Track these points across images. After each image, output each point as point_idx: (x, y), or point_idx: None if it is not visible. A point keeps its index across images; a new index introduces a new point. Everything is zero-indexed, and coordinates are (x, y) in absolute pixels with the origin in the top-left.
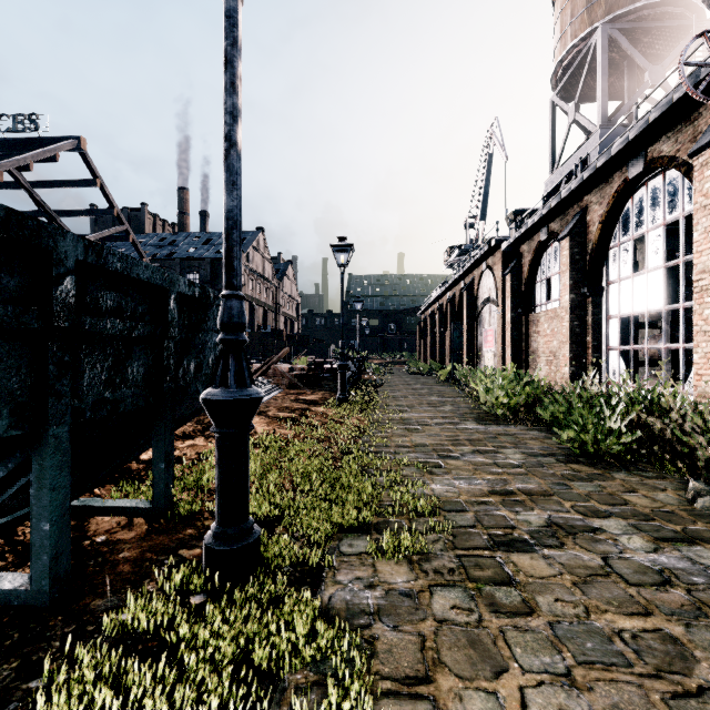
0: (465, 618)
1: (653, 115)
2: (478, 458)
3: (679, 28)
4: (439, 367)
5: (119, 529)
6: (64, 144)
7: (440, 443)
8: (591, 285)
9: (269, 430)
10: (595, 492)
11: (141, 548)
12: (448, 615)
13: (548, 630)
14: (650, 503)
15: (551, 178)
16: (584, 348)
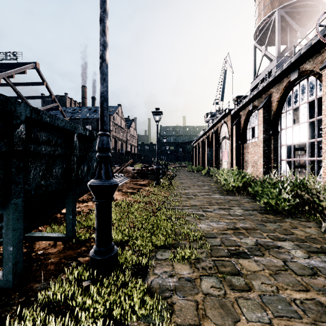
0: (217, 292)
1: (303, 51)
2: (221, 212)
3: (313, 11)
4: (202, 168)
5: (49, 247)
6: (29, 66)
7: (203, 204)
8: (273, 130)
9: (122, 198)
10: (277, 228)
11: (59, 257)
12: (209, 291)
13: (259, 299)
14: (304, 233)
15: (254, 81)
16: (269, 160)
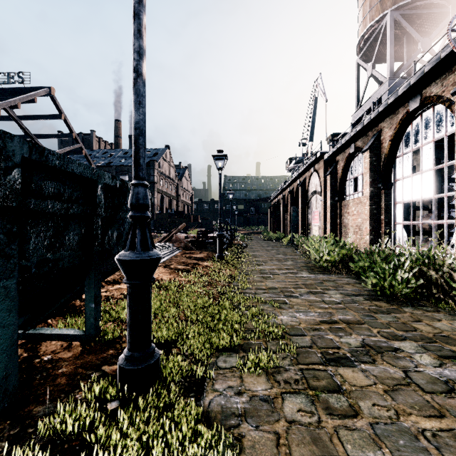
0: (308, 419)
1: (427, 68)
2: (311, 297)
3: (440, 14)
4: (283, 236)
5: (61, 350)
6: (40, 91)
7: (285, 286)
8: (384, 182)
9: (170, 278)
10: (393, 321)
11: (75, 365)
12: (296, 416)
13: (370, 430)
14: (432, 329)
15: (356, 112)
16: (379, 223)
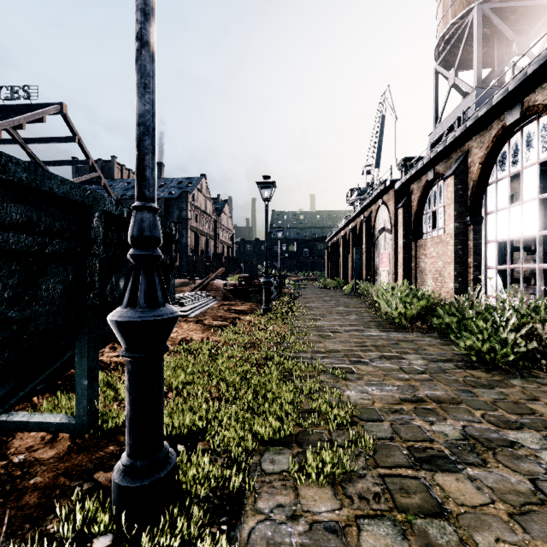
0: None
1: (532, 68)
2: (385, 364)
3: (541, 7)
4: (343, 283)
5: (40, 446)
6: (50, 109)
7: (350, 349)
8: (472, 215)
9: (203, 337)
10: (499, 399)
11: (56, 471)
12: None
13: None
14: None
15: (435, 131)
16: (466, 268)
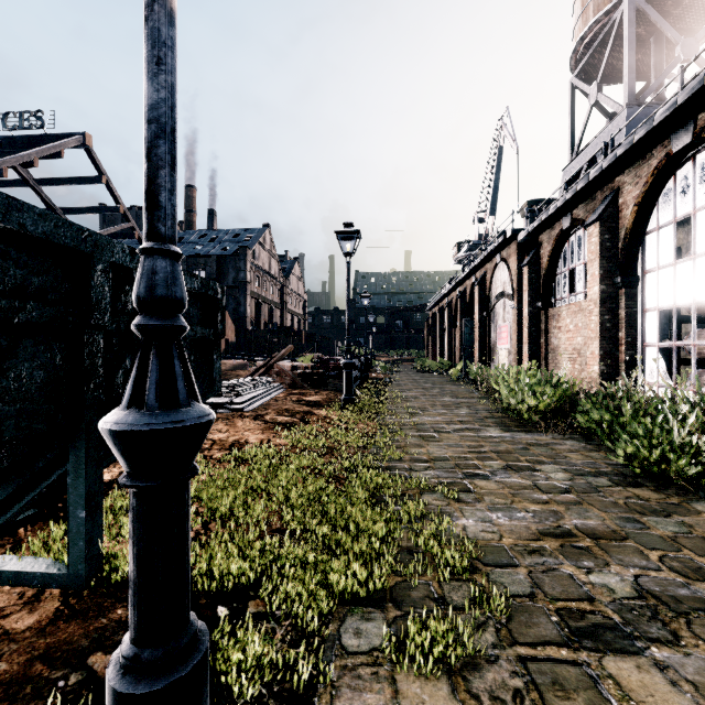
0: None
1: None
2: (513, 478)
3: None
4: (449, 365)
5: (15, 609)
6: (70, 141)
7: (463, 456)
8: (624, 275)
9: (262, 440)
10: (681, 533)
11: (31, 652)
12: None
13: None
14: None
15: (570, 164)
16: (615, 345)
